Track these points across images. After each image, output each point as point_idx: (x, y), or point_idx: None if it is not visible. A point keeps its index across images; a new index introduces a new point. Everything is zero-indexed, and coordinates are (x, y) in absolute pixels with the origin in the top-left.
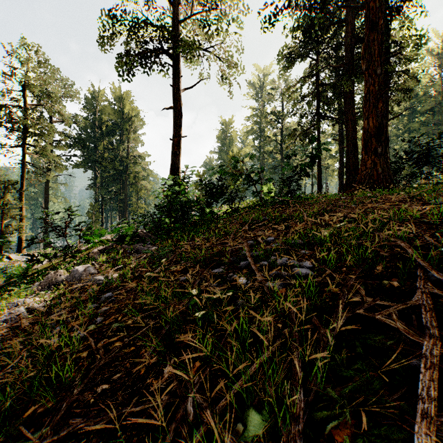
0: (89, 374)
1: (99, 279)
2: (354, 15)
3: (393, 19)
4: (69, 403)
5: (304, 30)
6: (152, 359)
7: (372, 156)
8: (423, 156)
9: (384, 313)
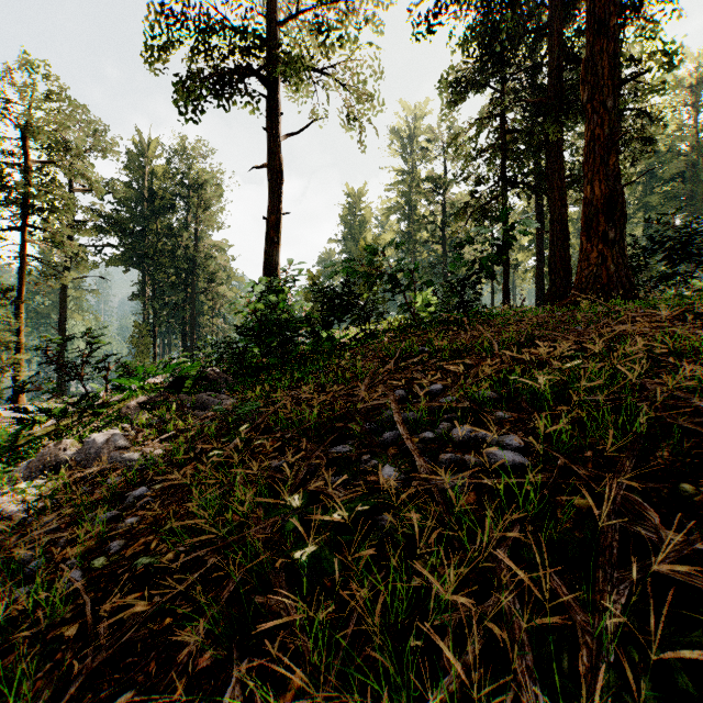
0: (68, 690)
1: (130, 458)
2: (562, 18)
3: (626, 25)
4: None
5: (481, 42)
6: (203, 656)
7: (598, 244)
8: (682, 245)
9: None
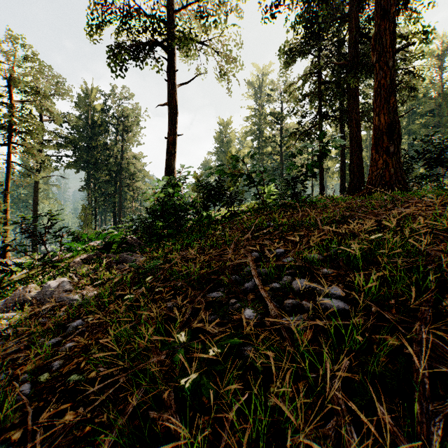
0: None
1: (73, 298)
2: (358, 10)
3: (399, 14)
4: None
5: (306, 25)
6: None
7: (383, 155)
8: (437, 156)
9: None
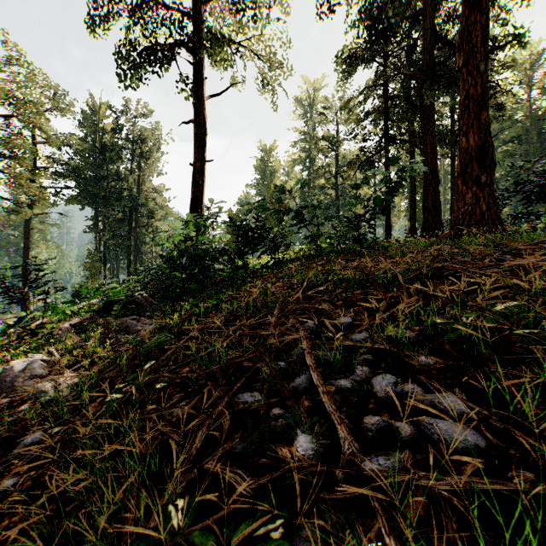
0: None
1: (43, 388)
2: (433, 6)
3: None
4: None
5: (369, 25)
6: None
7: (472, 186)
8: (538, 188)
9: None
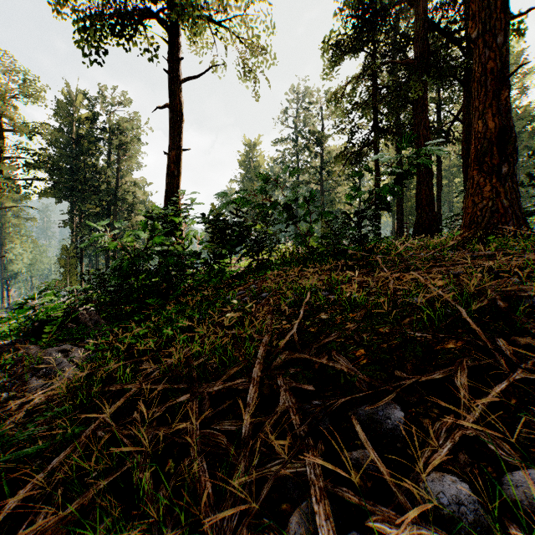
0: None
1: None
2: None
3: None
4: None
5: (358, 10)
6: None
7: (492, 178)
8: None
9: None
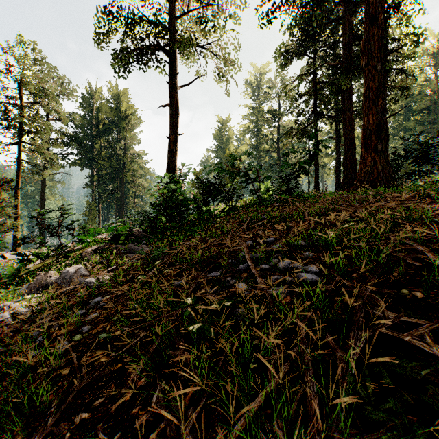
0: (68, 399)
1: (90, 281)
2: (351, 13)
3: (391, 17)
4: (41, 436)
5: (301, 28)
6: (140, 381)
7: (371, 153)
8: (424, 153)
9: (414, 334)
